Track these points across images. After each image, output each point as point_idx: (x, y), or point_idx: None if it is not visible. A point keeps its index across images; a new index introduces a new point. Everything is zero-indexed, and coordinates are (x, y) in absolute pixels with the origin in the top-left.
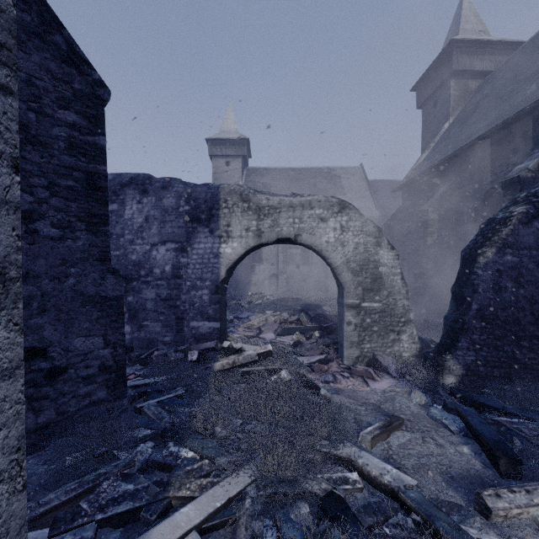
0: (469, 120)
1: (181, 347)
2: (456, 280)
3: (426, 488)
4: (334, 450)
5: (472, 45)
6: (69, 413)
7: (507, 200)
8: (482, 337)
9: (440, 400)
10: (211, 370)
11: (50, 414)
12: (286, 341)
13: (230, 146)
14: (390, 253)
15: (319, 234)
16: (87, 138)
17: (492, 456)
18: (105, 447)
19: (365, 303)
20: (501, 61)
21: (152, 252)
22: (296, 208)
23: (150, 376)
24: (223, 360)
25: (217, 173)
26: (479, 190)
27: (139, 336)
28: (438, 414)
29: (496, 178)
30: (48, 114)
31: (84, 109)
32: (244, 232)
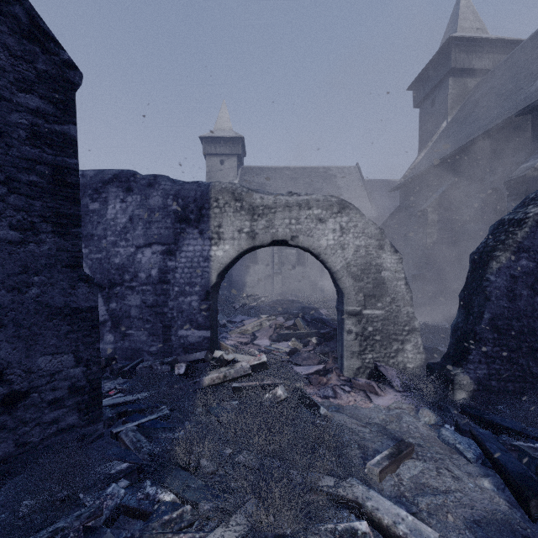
0: (468, 119)
1: (167, 359)
2: (465, 285)
3: (447, 537)
4: (340, 496)
5: (470, 43)
6: (32, 443)
7: (512, 200)
8: (496, 349)
9: (450, 419)
10: (200, 386)
11: (8, 447)
12: (282, 348)
13: (224, 144)
14: (393, 257)
15: (317, 236)
16: (54, 127)
17: (519, 495)
18: (67, 492)
19: (366, 310)
20: (499, 60)
21: (136, 255)
22: (293, 208)
23: (133, 391)
24: (213, 373)
25: (211, 172)
26: (480, 190)
27: (123, 346)
28: (450, 437)
29: (498, 178)
30: (5, 98)
31: (50, 93)
32: (237, 234)
